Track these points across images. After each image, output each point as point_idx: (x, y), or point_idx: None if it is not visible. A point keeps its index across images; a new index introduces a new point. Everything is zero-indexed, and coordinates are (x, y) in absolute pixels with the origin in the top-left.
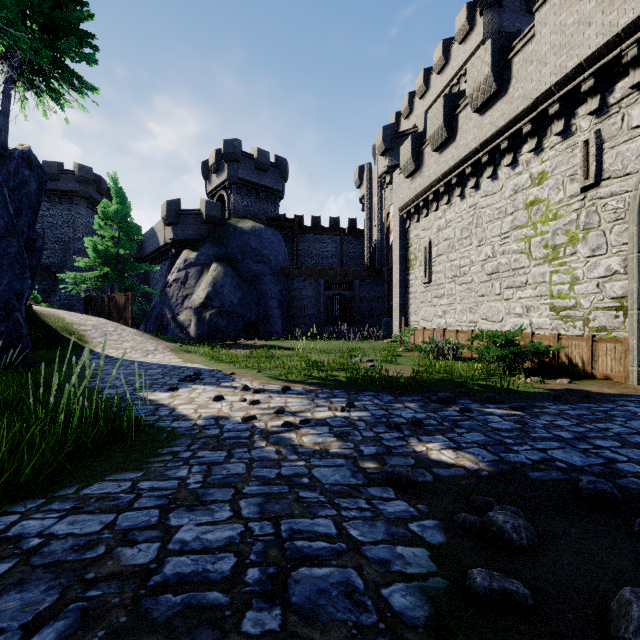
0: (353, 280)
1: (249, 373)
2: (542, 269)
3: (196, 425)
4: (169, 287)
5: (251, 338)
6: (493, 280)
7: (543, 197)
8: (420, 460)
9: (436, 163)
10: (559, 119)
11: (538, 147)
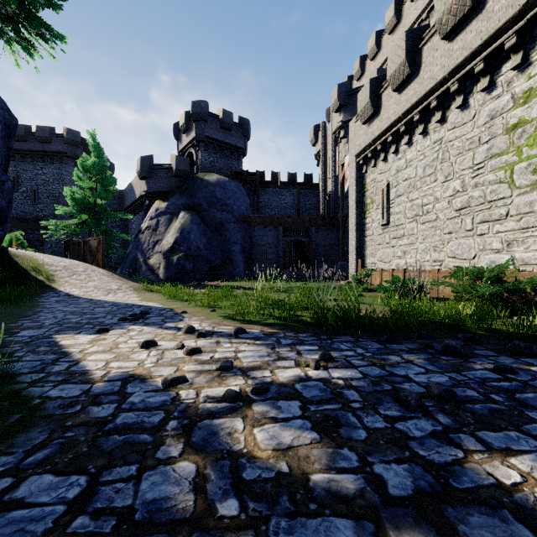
0: (309, 227)
1: (202, 312)
2: (529, 198)
3: (86, 393)
4: (142, 234)
5: (215, 280)
6: (463, 215)
7: (531, 117)
8: None
9: (396, 103)
10: None
11: (524, 62)
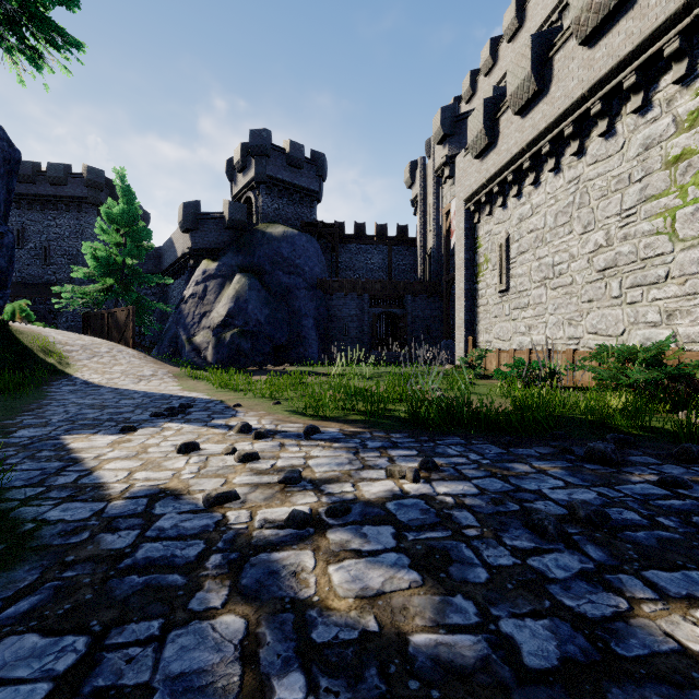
0: (404, 295)
1: (262, 405)
2: (697, 253)
3: (98, 515)
4: (185, 303)
5: (281, 364)
6: (608, 278)
7: (698, 146)
8: None
9: (518, 130)
10: None
11: (690, 73)
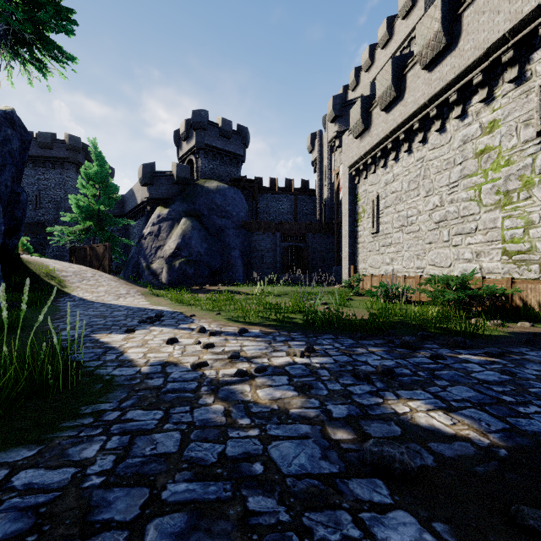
0: (306, 233)
1: (209, 315)
2: (493, 215)
3: (139, 373)
4: (144, 239)
5: (216, 284)
6: (441, 228)
7: (494, 145)
8: (407, 428)
9: (384, 122)
10: (513, 66)
11: (489, 96)
